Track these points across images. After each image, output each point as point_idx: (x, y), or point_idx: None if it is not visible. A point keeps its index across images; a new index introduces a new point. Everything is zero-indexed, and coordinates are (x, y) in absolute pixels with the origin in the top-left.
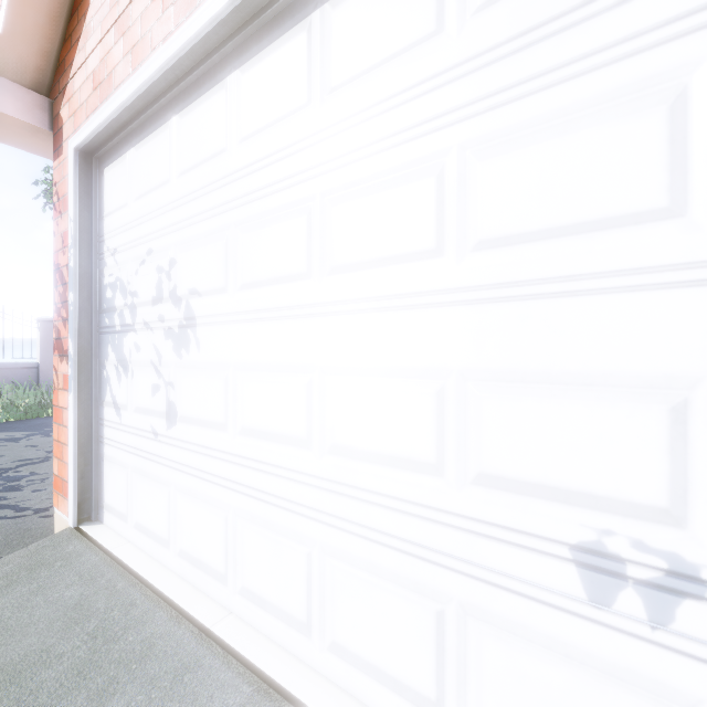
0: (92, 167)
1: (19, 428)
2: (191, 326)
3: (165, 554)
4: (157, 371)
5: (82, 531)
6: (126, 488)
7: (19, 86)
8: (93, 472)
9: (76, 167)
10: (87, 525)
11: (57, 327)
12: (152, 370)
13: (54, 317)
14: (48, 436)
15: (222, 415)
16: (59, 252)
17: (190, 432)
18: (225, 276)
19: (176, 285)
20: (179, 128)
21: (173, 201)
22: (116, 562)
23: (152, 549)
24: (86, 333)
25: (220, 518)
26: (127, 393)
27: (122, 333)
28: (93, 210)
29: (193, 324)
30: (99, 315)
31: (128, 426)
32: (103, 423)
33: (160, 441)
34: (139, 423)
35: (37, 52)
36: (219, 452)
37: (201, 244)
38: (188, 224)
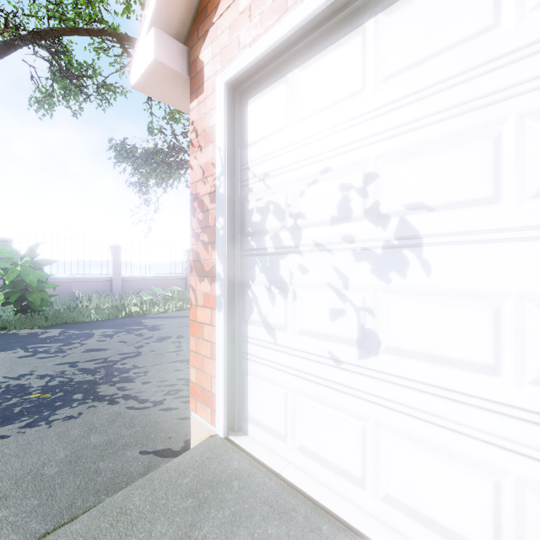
0: (234, 100)
1: (107, 326)
2: (411, 246)
3: (355, 491)
4: (339, 295)
5: (234, 443)
6: (284, 408)
7: (167, 36)
8: (235, 385)
9: (225, 100)
10: (234, 435)
11: (196, 250)
12: (331, 293)
13: (191, 241)
14: (130, 334)
15: (486, 355)
16: (197, 183)
17: (408, 367)
18: (495, 183)
19: (377, 201)
20: (384, 27)
21: (373, 110)
22: (297, 492)
23: (331, 480)
24: (229, 255)
25: (480, 480)
26: (286, 315)
27: (276, 254)
28: (236, 140)
29: (416, 243)
30: (241, 238)
31: (287, 348)
32: (246, 340)
33: (346, 369)
34: (307, 346)
35: (182, 3)
36: (477, 399)
37: (434, 150)
38: (403, 131)
